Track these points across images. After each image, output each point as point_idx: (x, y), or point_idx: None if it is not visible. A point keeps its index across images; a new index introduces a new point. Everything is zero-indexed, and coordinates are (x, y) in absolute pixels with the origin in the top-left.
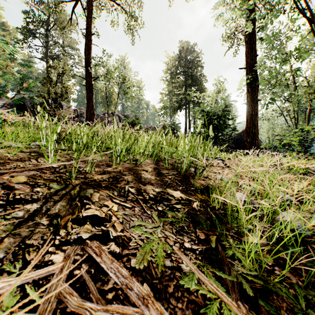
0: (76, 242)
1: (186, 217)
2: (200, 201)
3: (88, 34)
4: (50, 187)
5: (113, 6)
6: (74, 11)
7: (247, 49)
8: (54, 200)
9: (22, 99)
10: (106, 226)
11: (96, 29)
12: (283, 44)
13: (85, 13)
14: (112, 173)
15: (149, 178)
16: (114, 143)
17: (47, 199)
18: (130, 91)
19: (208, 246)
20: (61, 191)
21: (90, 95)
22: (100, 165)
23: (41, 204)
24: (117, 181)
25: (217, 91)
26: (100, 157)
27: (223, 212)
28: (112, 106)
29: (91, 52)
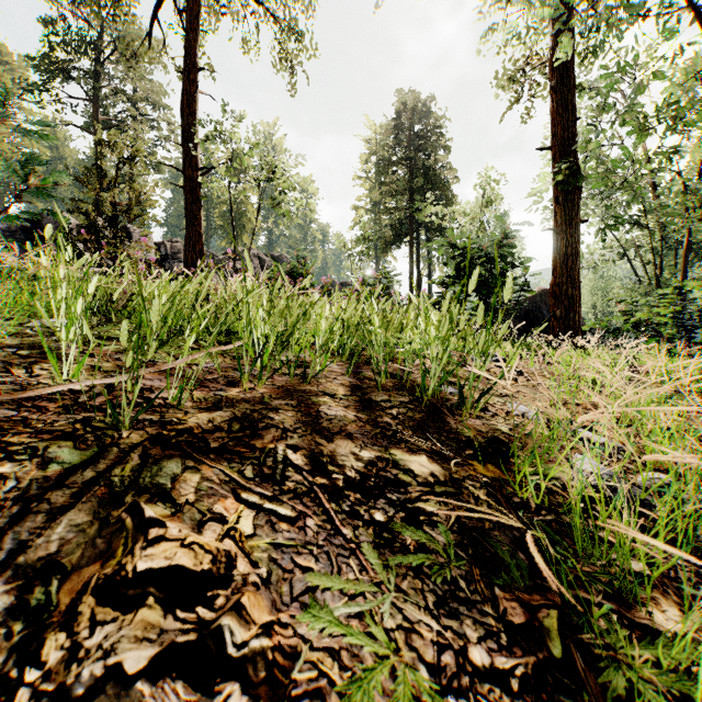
0: (95, 696)
1: (459, 545)
2: (485, 483)
3: (190, 69)
4: (50, 457)
5: (247, 5)
6: (156, 15)
7: (556, 106)
8: (51, 507)
9: (28, 215)
10: (213, 603)
11: (209, 58)
12: (643, 89)
13: (183, 22)
14: (240, 407)
15: (341, 417)
16: (247, 323)
17: (27, 502)
18: (286, 200)
19: (543, 655)
20: (82, 471)
21: (194, 208)
22: (208, 382)
23: (1, 527)
24: (255, 431)
25: (483, 202)
26: (208, 359)
27: (554, 518)
28: (246, 235)
29: (196, 111)
